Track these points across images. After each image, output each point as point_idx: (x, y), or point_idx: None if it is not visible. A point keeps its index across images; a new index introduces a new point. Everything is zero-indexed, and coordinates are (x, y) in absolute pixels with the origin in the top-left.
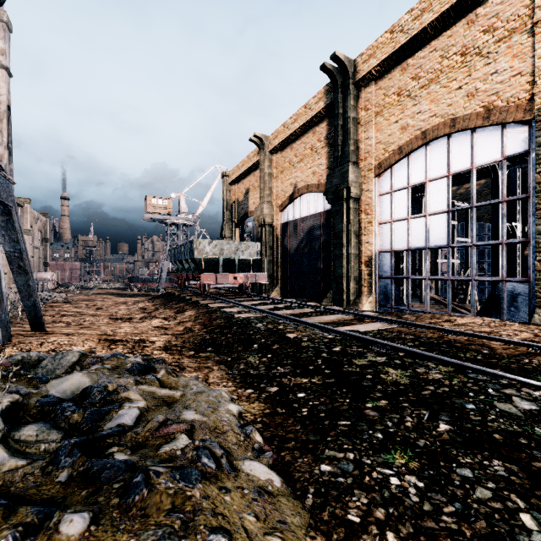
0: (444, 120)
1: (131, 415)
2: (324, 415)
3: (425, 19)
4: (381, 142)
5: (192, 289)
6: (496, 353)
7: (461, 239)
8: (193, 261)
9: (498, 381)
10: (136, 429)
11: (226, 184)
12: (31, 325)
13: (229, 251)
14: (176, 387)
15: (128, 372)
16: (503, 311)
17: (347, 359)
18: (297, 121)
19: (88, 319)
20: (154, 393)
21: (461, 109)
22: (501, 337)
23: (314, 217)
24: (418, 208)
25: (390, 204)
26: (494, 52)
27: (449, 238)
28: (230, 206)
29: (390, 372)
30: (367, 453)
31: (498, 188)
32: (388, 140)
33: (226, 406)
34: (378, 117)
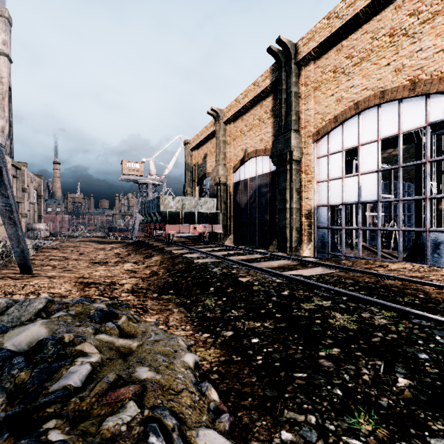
0: (374, 92)
1: (81, 373)
2: (279, 365)
3: (358, 6)
4: (319, 112)
5: (159, 237)
6: (432, 298)
7: (386, 195)
8: (160, 214)
9: (442, 327)
10: (82, 394)
11: (188, 150)
12: (20, 268)
13: (190, 205)
14: (135, 334)
15: (89, 319)
16: (427, 257)
17: (295, 303)
18: (247, 96)
19: (71, 262)
20: (111, 343)
21: (390, 83)
22: (433, 282)
23: (262, 177)
24: (349, 169)
25: (326, 166)
26: (419, 33)
27: (378, 194)
28: (191, 168)
29: (337, 317)
30: (329, 416)
31: (420, 151)
32: (325, 111)
33: (182, 357)
34: (316, 91)
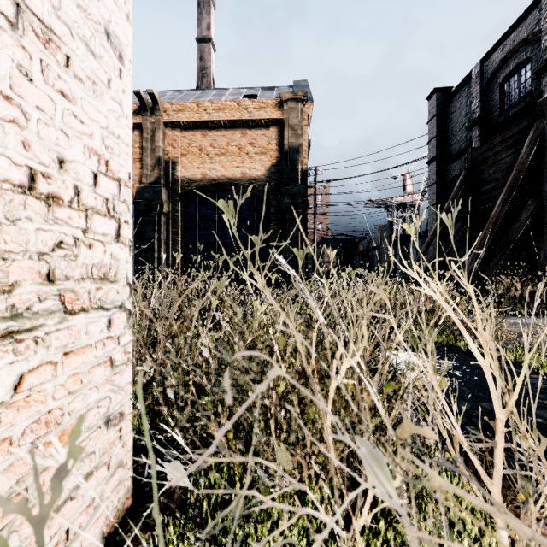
0: None
1: None
2: None
3: None
4: None
5: None
6: None
7: None
8: None
9: None
10: None
11: None
12: None
13: None
14: None
15: None
16: None
17: None
18: None
19: None
20: None
21: None
22: None
23: None
24: None
25: None
26: None
27: None
28: None
29: None
30: None
31: None
32: None
33: None
34: None
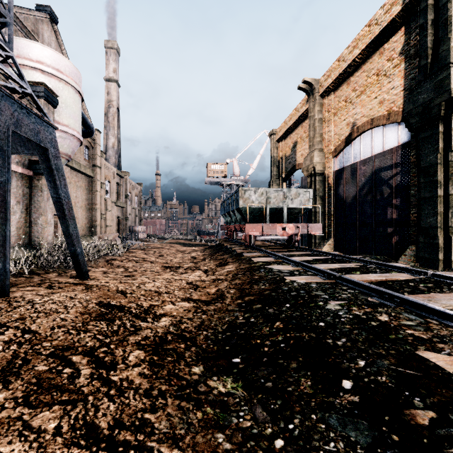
0: None
1: None
2: None
3: None
4: None
5: (240, 241)
6: None
7: None
8: (239, 211)
9: None
10: None
11: (274, 142)
12: (76, 271)
13: (276, 199)
14: None
15: None
16: None
17: None
18: (357, 46)
19: (145, 265)
20: None
21: None
22: None
23: (382, 156)
24: None
25: None
26: None
27: None
28: (277, 163)
29: None
30: None
31: None
32: None
33: None
34: None
